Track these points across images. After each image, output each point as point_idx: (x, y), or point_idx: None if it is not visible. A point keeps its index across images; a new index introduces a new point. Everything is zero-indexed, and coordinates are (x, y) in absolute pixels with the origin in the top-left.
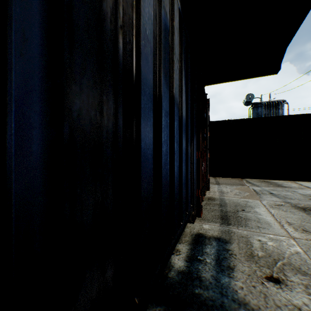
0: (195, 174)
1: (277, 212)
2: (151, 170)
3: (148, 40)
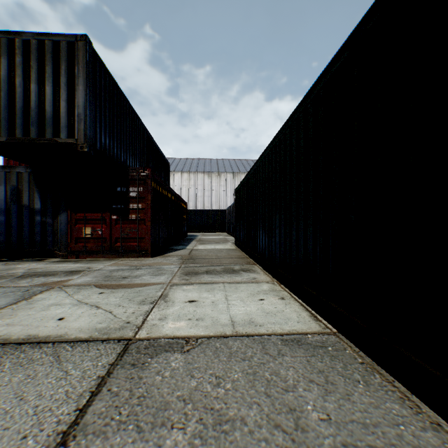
0: (66, 234)
1: (70, 267)
2: (5, 226)
3: (3, 200)
